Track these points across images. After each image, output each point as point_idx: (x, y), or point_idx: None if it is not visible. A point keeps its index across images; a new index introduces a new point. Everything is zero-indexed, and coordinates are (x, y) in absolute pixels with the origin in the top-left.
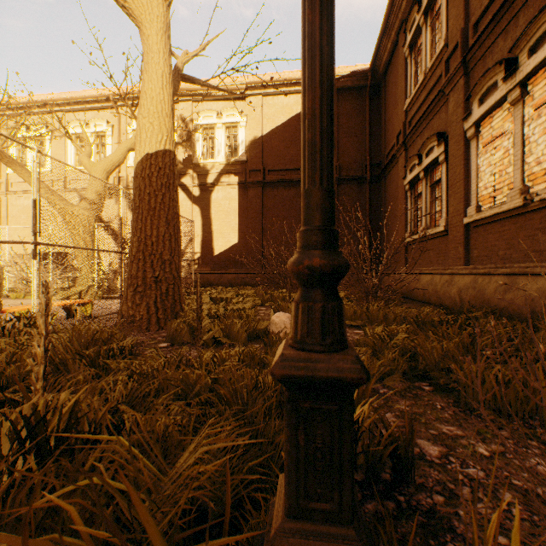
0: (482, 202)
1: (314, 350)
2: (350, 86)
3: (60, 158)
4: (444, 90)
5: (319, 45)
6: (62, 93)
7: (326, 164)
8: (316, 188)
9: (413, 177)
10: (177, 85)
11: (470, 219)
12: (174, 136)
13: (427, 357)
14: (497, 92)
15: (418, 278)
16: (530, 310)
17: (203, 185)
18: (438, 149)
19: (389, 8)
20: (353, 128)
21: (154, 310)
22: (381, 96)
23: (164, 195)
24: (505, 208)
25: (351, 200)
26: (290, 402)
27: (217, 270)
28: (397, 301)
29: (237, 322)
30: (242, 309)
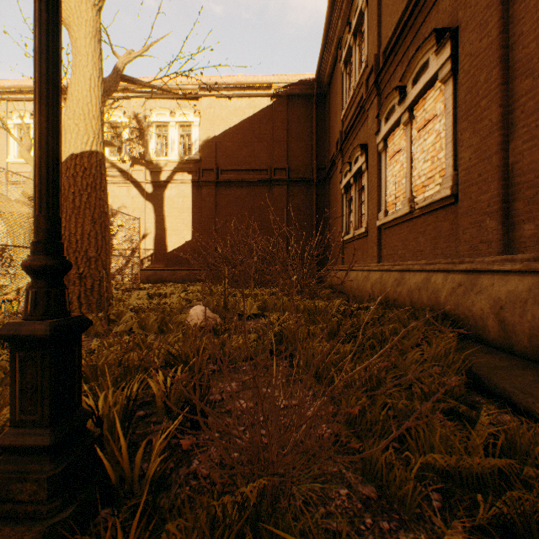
0: (389, 208)
1: (29, 319)
2: (298, 94)
3: (1, 148)
4: (365, 106)
5: (40, 122)
6: (4, 80)
7: (45, 199)
8: (38, 215)
9: (346, 182)
10: (113, 86)
11: (380, 222)
12: (103, 137)
13: (293, 339)
14: (395, 114)
15: (348, 274)
16: (410, 300)
17: (156, 182)
18: (361, 159)
19: (326, 26)
20: (302, 133)
21: (78, 305)
22: (327, 105)
23: (90, 195)
24: (400, 214)
25: (299, 200)
26: (12, 353)
27: (170, 267)
28: (325, 295)
29: (154, 315)
30: (170, 303)
